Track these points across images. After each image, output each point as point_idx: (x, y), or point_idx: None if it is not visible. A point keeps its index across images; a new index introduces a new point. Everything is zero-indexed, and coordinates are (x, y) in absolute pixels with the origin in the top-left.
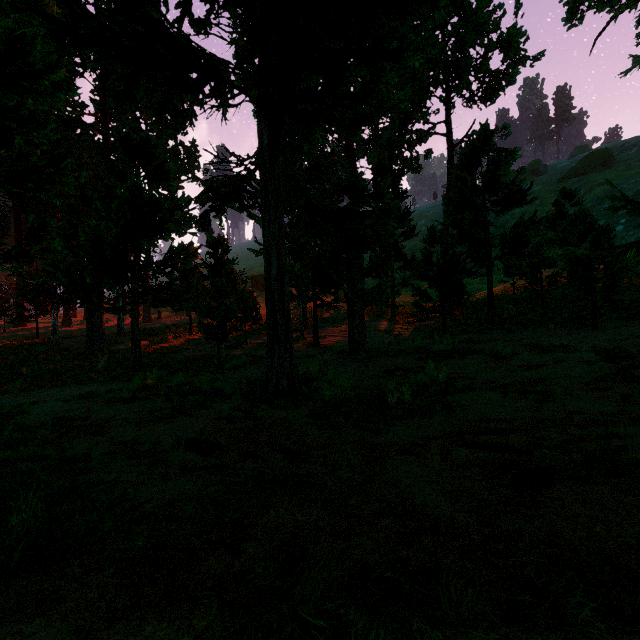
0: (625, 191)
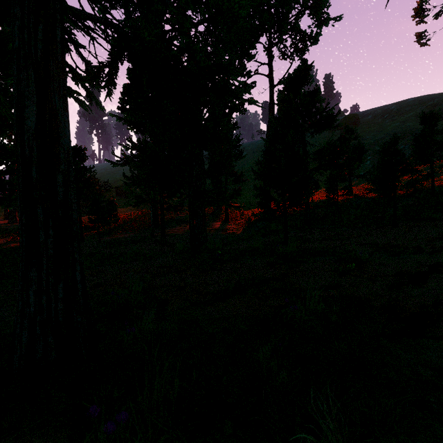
0: (368, 140)
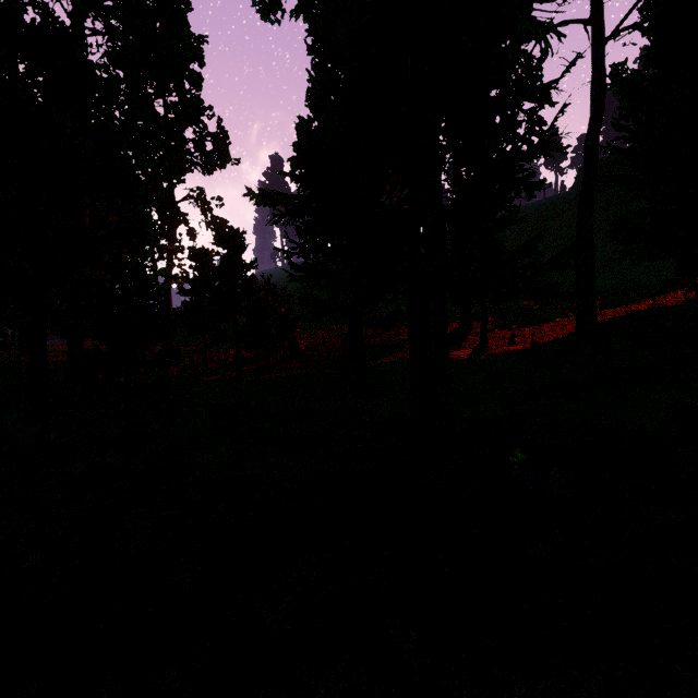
0: None
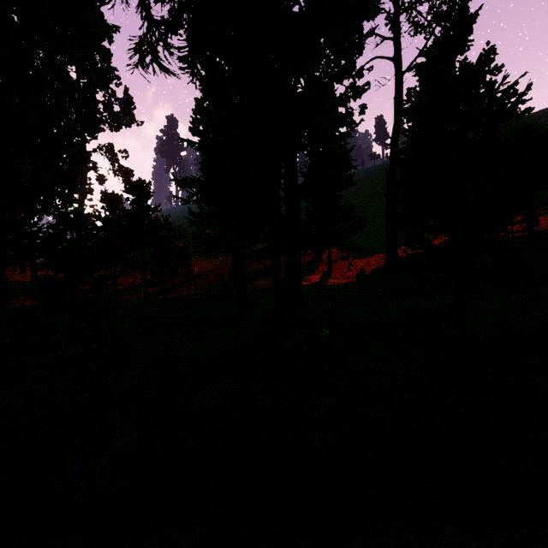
0: None
